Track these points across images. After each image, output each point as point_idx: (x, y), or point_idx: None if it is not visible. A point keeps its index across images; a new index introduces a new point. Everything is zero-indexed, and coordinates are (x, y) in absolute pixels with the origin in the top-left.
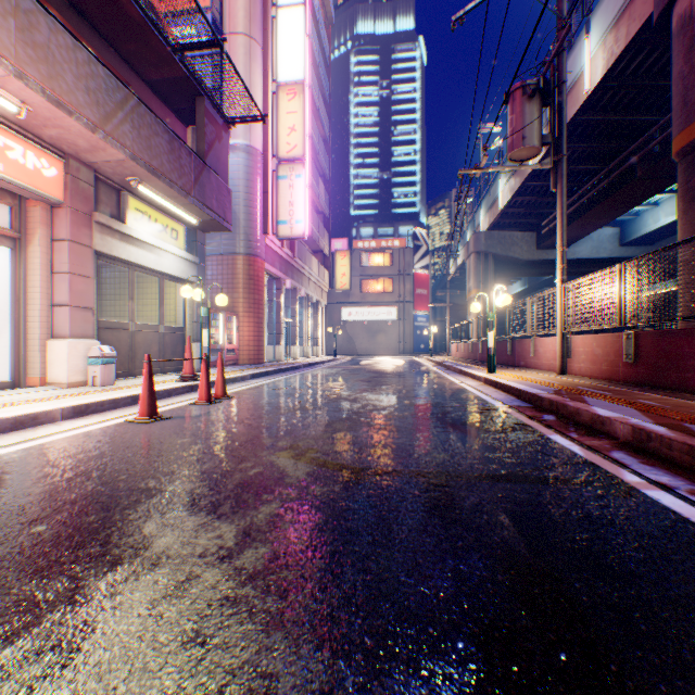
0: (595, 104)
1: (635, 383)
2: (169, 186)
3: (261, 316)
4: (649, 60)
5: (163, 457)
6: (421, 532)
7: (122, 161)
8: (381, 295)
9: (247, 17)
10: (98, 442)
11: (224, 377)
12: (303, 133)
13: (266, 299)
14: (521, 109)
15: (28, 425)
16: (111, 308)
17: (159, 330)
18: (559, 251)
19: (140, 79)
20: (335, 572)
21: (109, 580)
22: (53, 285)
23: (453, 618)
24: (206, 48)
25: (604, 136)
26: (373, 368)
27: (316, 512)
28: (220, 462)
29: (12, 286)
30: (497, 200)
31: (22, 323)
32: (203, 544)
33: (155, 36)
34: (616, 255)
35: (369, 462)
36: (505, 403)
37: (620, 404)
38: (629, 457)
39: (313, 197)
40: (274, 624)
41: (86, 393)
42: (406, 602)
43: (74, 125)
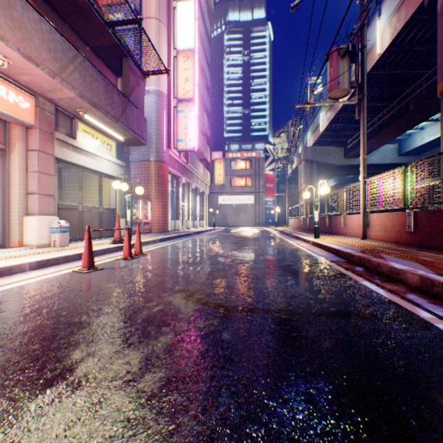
0: (384, 63)
1: (414, 245)
2: (105, 115)
3: (166, 201)
4: (420, 33)
5: (94, 298)
6: (278, 359)
7: (73, 98)
8: (244, 188)
9: (157, 7)
10: (51, 286)
11: (140, 241)
12: (193, 82)
13: (170, 190)
14: (337, 64)
15: (6, 274)
16: (68, 196)
17: (99, 210)
18: (362, 158)
19: (86, 45)
20: (213, 395)
21: (38, 402)
22: (27, 180)
23: (309, 440)
24: (129, 24)
25: (389, 84)
26: (238, 235)
27: (200, 341)
28: (134, 301)
29: None
30: (319, 126)
31: (6, 205)
32: (115, 369)
33: (96, 16)
34: (395, 162)
35: (238, 301)
36: (328, 258)
37: (407, 260)
38: (420, 298)
39: (200, 124)
40: None
41: (48, 252)
42: (270, 424)
43: (40, 73)
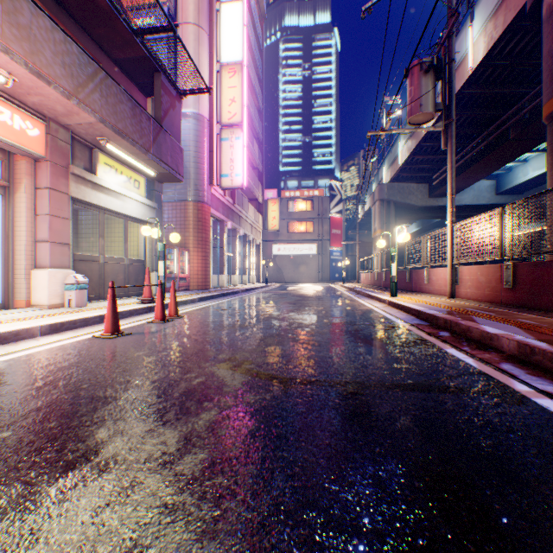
0: (477, 80)
1: (513, 305)
2: (132, 144)
3: (207, 251)
4: (522, 43)
5: (121, 368)
6: (343, 438)
7: (92, 123)
8: (304, 235)
9: (196, 10)
10: (68, 355)
11: (176, 300)
12: (241, 103)
13: (212, 237)
14: (418, 82)
15: (11, 340)
16: (86, 245)
17: (124, 262)
18: (449, 197)
19: (109, 58)
20: (265, 479)
21: (59, 486)
22: (36, 224)
23: (376, 527)
24: (162, 32)
25: (484, 105)
26: (297, 293)
27: (249, 418)
28: (169, 372)
29: (2, 225)
30: (397, 158)
31: (10, 255)
32: (148, 450)
33: (120, 22)
34: (492, 202)
35: (296, 372)
36: (407, 321)
37: (504, 323)
38: (516, 369)
39: (249, 155)
40: (207, 534)
41: (62, 313)
42: (331, 509)
43: (52, 93)
